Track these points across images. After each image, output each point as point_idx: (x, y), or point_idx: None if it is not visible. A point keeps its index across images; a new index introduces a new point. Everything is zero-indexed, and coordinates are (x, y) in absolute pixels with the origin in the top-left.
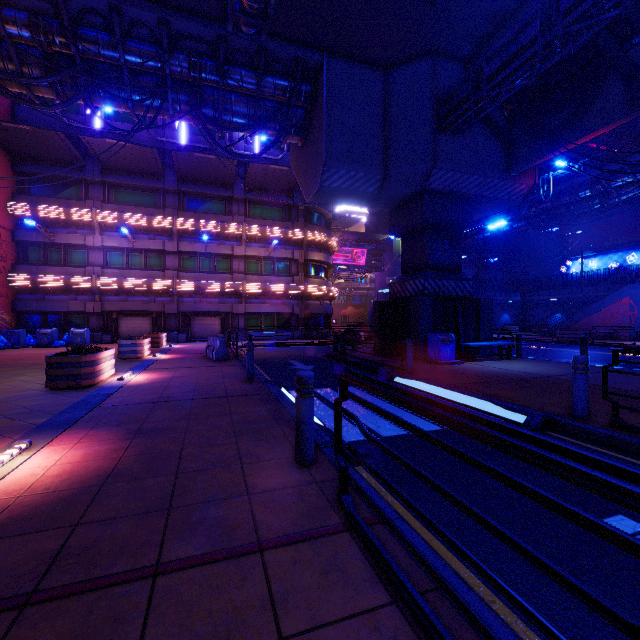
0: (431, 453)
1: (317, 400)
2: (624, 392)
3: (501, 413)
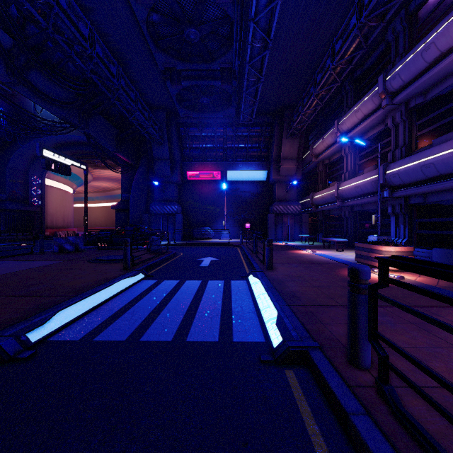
0: (216, 275)
1: (235, 310)
2: (13, 275)
3: (138, 278)
